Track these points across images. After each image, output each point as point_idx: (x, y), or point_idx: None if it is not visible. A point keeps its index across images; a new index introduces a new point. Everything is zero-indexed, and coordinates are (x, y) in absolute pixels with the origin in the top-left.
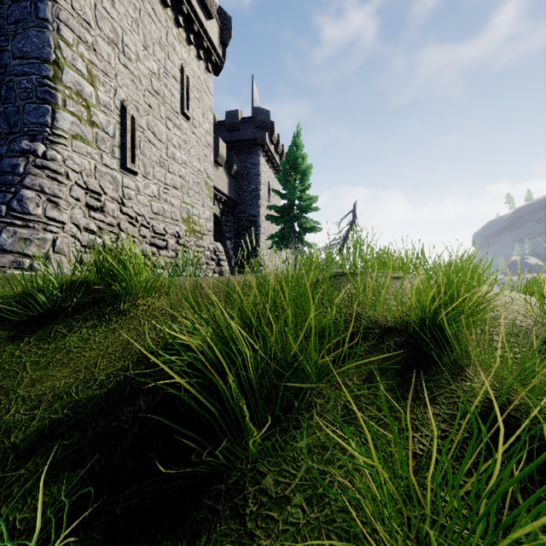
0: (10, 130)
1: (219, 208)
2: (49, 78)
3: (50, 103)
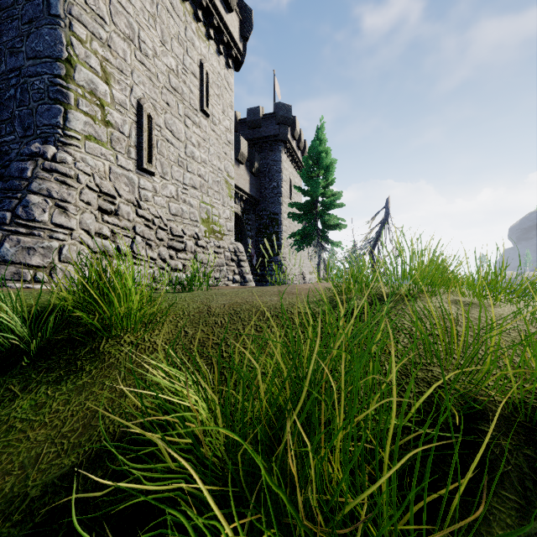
0: (24, 133)
1: (240, 207)
2: (61, 76)
3: (62, 103)
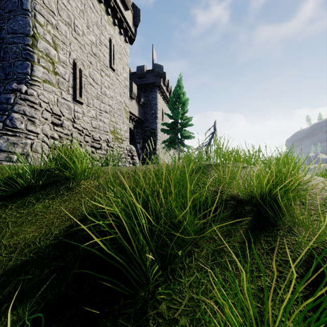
0: (6, 77)
1: (133, 124)
2: (29, 45)
3: (30, 61)
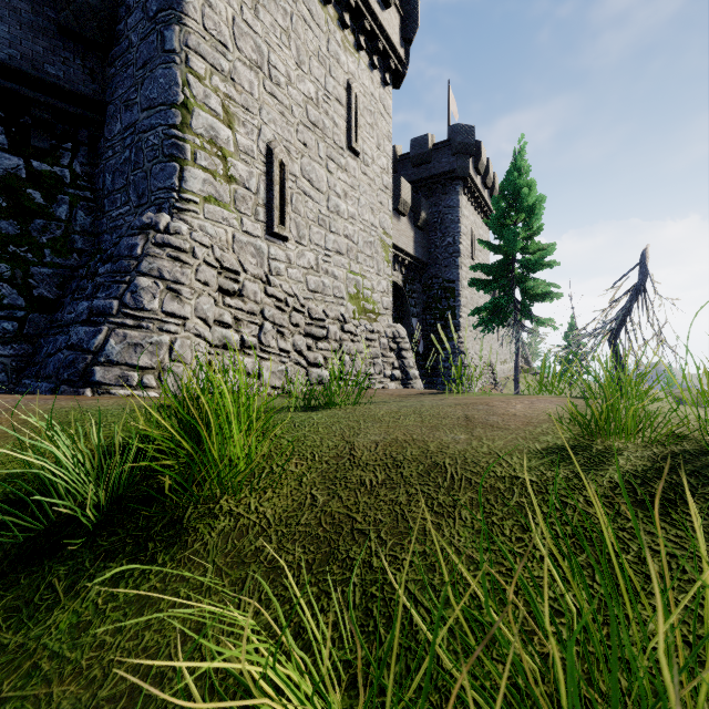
0: (139, 201)
1: (401, 274)
2: (177, 126)
3: (178, 159)
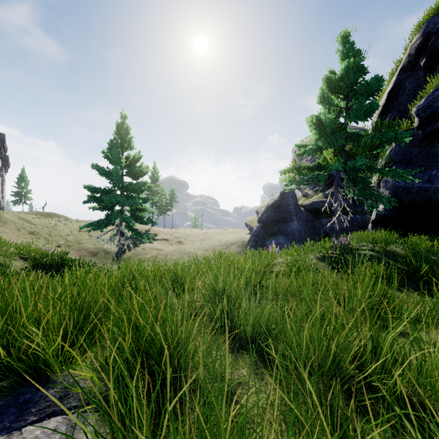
0: None
1: None
2: None
3: None
